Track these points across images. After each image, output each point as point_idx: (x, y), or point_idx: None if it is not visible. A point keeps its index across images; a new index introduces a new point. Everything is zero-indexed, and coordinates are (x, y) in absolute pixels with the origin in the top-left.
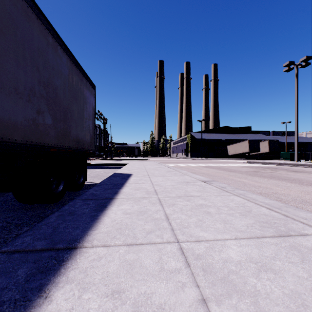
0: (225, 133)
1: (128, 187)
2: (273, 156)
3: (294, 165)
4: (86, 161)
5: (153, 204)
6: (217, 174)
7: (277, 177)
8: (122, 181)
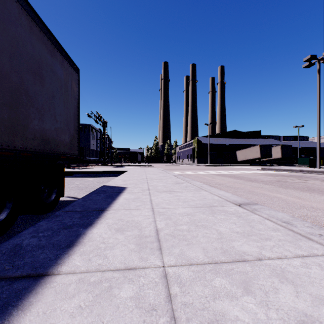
0: (234, 137)
1: (107, 221)
2: (284, 162)
3: (319, 173)
4: (62, 170)
5: (148, 316)
6: (237, 185)
7: (317, 189)
8: (104, 204)
